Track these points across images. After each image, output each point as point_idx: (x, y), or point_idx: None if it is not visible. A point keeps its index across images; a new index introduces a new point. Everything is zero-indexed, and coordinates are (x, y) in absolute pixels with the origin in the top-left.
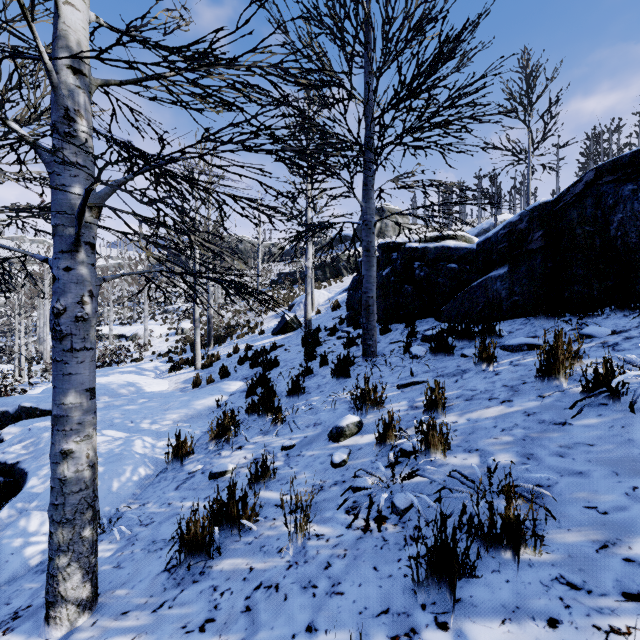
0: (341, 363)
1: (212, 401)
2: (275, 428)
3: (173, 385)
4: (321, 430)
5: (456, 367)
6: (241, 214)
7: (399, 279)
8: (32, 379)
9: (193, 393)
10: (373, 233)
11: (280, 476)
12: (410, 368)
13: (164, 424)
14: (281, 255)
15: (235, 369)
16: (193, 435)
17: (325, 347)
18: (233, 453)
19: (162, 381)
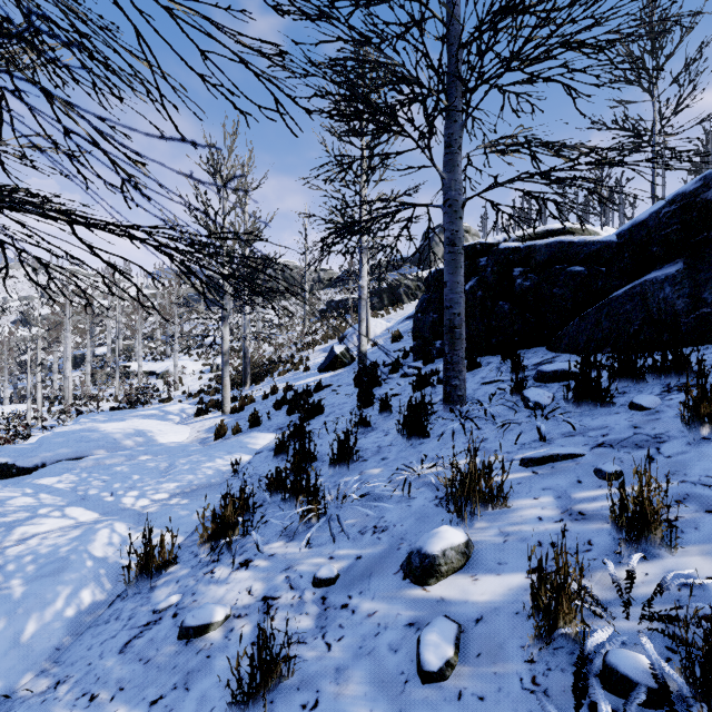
0: (414, 414)
1: (229, 463)
2: (307, 527)
3: (194, 434)
4: (387, 545)
5: (632, 428)
6: (204, 78)
7: (490, 293)
8: (50, 421)
9: (208, 449)
10: (460, 218)
11: (303, 671)
12: (537, 427)
13: (155, 499)
14: (332, 282)
15: (269, 415)
16: (188, 523)
17: (386, 388)
18: (232, 575)
19: (183, 428)
